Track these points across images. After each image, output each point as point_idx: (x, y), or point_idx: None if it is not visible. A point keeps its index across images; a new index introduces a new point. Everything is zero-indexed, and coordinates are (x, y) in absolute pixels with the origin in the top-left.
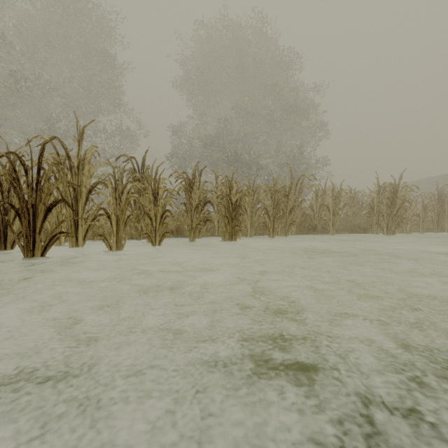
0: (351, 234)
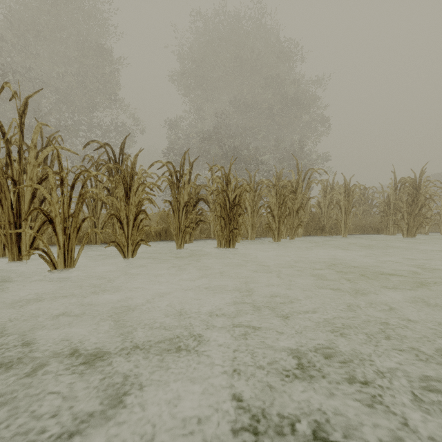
0: (364, 235)
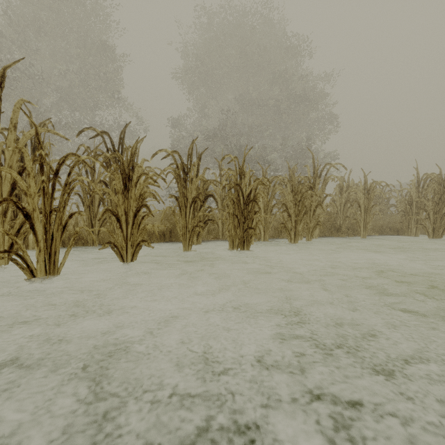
0: (382, 236)
